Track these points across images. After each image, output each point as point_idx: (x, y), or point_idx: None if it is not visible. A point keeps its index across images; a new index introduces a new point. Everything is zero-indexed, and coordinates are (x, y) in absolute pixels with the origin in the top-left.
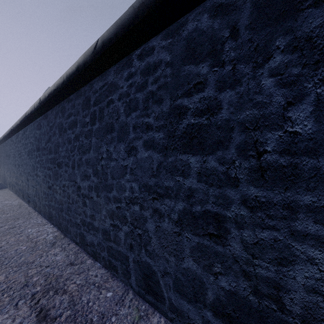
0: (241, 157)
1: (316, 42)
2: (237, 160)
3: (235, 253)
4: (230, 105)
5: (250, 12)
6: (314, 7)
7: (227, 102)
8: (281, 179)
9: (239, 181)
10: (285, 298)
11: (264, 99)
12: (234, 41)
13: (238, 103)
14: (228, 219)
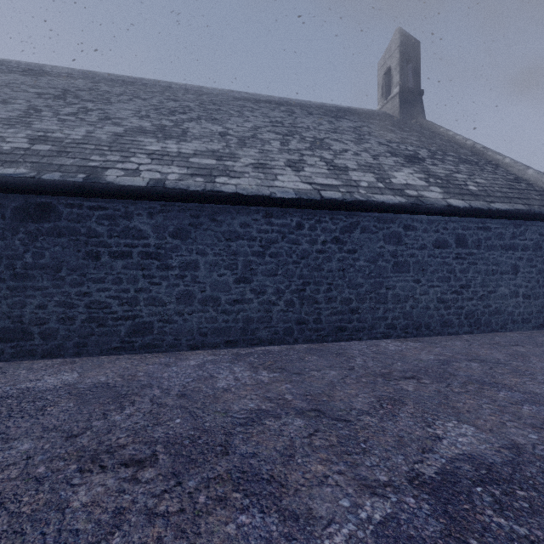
0: (7, 270)
1: (33, 234)
2: (5, 271)
3: (4, 310)
4: (1, 247)
5: (11, 213)
6: (32, 223)
7: (0, 246)
8: (23, 278)
9: (6, 280)
10: (24, 319)
11: (16, 248)
12: (4, 221)
13: (6, 247)
14: (0, 297)
